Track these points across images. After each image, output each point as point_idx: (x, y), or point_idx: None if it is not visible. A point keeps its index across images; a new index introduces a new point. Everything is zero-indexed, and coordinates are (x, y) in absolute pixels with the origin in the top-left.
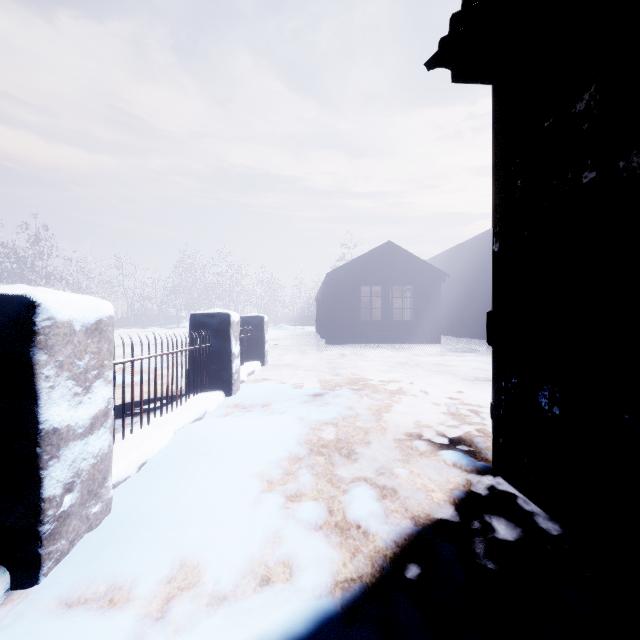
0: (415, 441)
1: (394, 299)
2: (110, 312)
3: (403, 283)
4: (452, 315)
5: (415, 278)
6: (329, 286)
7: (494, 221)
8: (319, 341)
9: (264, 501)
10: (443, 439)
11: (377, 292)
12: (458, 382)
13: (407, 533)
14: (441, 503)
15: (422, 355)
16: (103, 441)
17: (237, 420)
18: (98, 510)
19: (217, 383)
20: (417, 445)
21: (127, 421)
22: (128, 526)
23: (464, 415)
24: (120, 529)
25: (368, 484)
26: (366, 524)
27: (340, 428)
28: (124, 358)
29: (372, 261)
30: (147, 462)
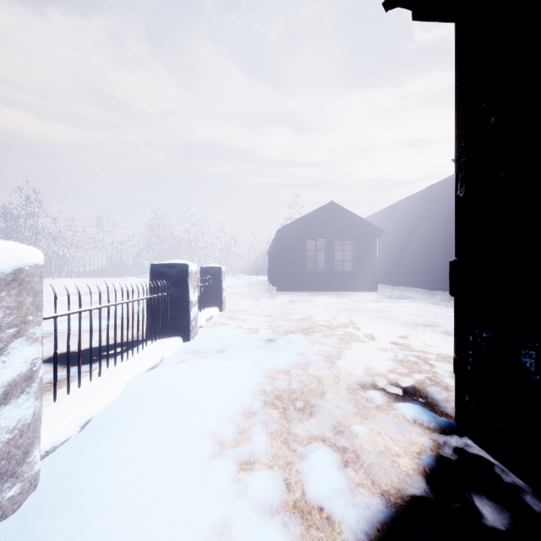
0: (370, 392)
1: (335, 252)
2: (36, 260)
3: (344, 238)
4: (386, 266)
5: (355, 234)
6: (279, 241)
7: (458, 165)
8: (271, 289)
9: (213, 472)
10: (397, 389)
11: (321, 246)
12: (399, 327)
13: (379, 520)
14: (410, 473)
15: (362, 301)
16: (24, 410)
17: (192, 368)
18: (16, 492)
19: (176, 329)
20: (372, 397)
21: (85, 368)
22: (49, 514)
23: (412, 362)
24: (37, 519)
25: (327, 447)
26: (330, 506)
27: (293, 376)
28: (69, 309)
29: (317, 219)
30: (92, 419)
